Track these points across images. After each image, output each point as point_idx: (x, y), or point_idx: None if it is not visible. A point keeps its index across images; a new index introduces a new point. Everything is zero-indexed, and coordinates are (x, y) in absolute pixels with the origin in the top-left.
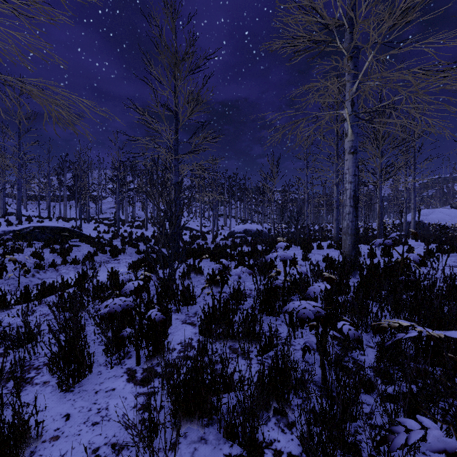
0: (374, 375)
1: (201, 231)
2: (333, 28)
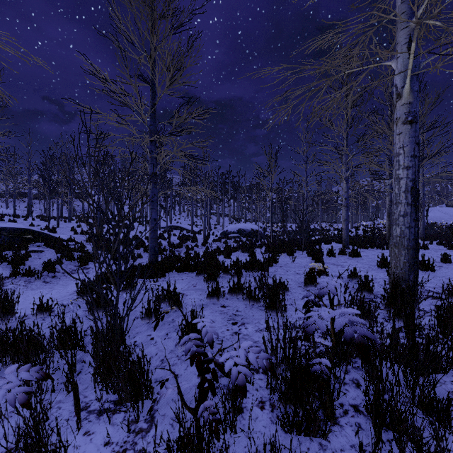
0: None
1: (191, 231)
2: None
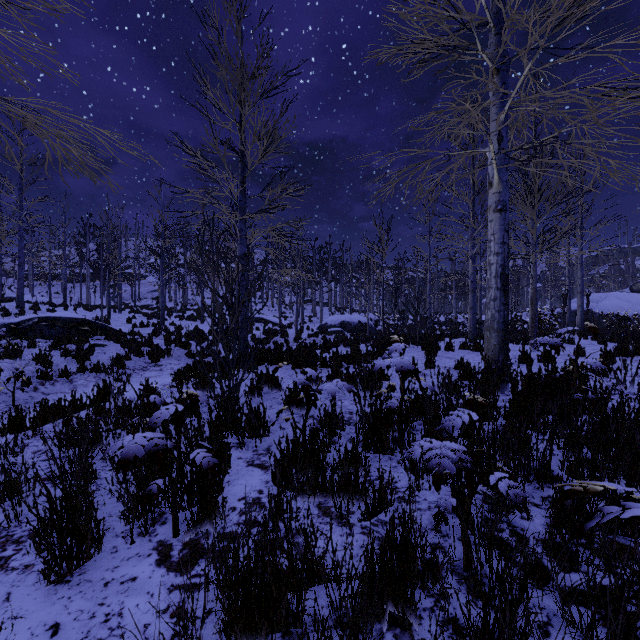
0: (551, 561)
1: (279, 324)
2: (473, 25)
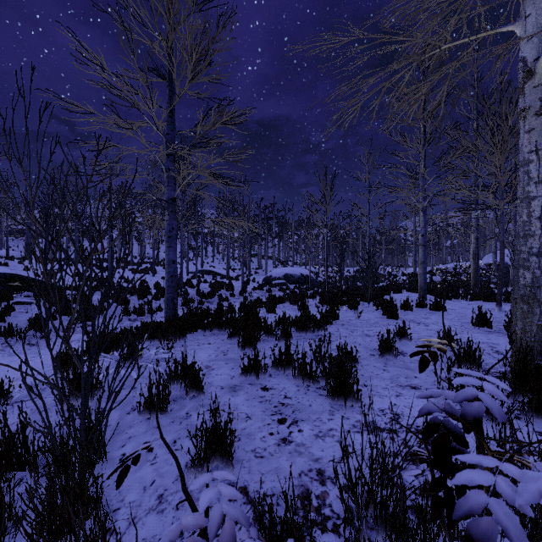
0: None
1: (227, 277)
2: None
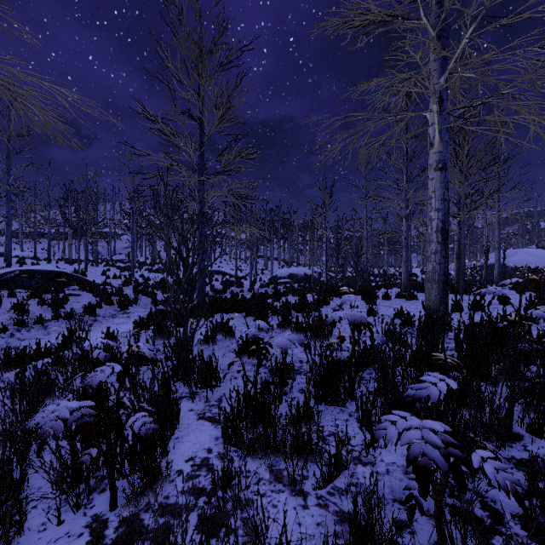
0: None
1: (235, 276)
2: None
